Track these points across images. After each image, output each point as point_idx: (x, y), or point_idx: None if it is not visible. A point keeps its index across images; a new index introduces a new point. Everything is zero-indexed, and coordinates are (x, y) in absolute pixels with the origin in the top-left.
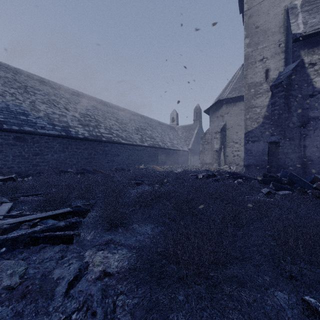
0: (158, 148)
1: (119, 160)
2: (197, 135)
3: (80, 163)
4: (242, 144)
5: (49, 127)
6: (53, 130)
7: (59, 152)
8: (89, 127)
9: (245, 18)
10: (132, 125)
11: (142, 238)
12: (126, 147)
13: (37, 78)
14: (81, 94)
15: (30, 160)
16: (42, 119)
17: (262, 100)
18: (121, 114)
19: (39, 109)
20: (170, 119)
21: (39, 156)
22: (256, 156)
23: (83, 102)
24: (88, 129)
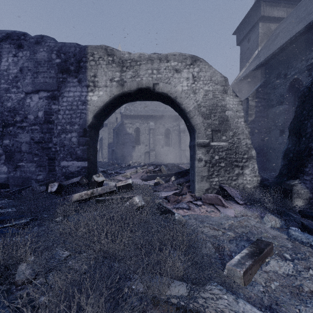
0: None
1: None
2: None
3: None
4: None
5: None
6: None
7: None
8: None
9: None
10: None
11: None
12: None
13: None
14: None
15: None
16: None
17: None
18: None
19: None
20: None
21: None
22: None
23: None
24: None
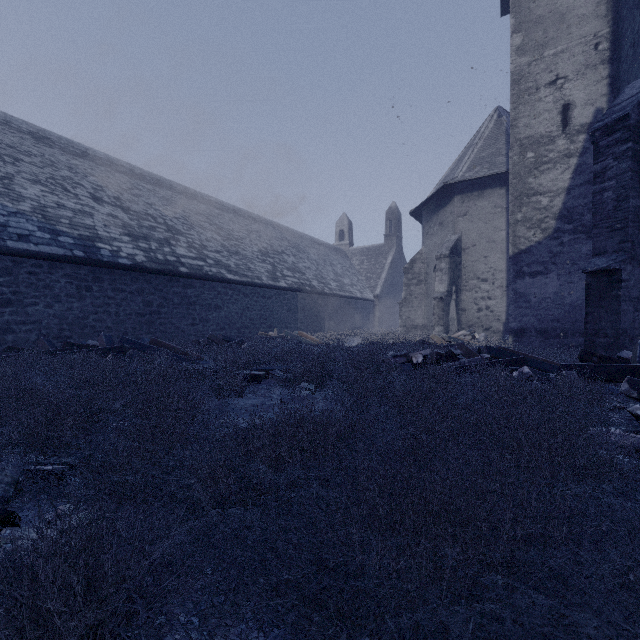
0: (309, 292)
1: (220, 318)
2: (393, 267)
3: (123, 325)
4: (497, 284)
5: (42, 238)
6: (51, 244)
7: (68, 299)
8: (150, 242)
9: None
10: (252, 243)
11: None
12: (237, 289)
13: (31, 130)
14: (137, 172)
15: None
16: (24, 218)
17: (555, 176)
18: (230, 218)
19: (20, 195)
20: (336, 233)
21: (11, 308)
22: (539, 308)
23: (140, 188)
24: (145, 246)
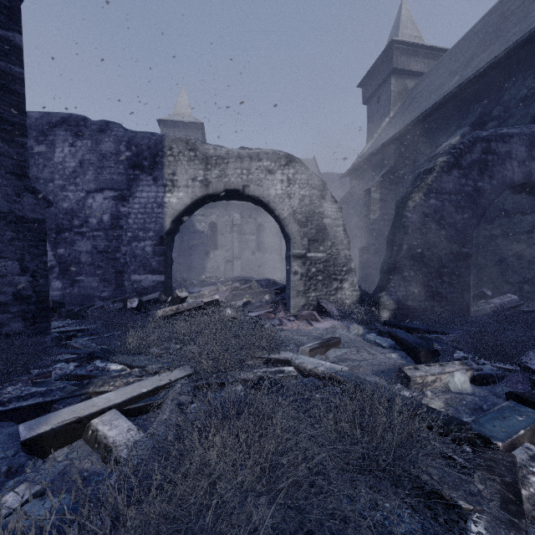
0: None
1: None
2: None
3: None
4: None
5: None
6: None
7: None
8: None
9: None
10: None
11: None
12: None
13: None
14: None
15: None
16: None
17: None
18: None
19: None
20: None
21: None
22: None
23: None
24: None
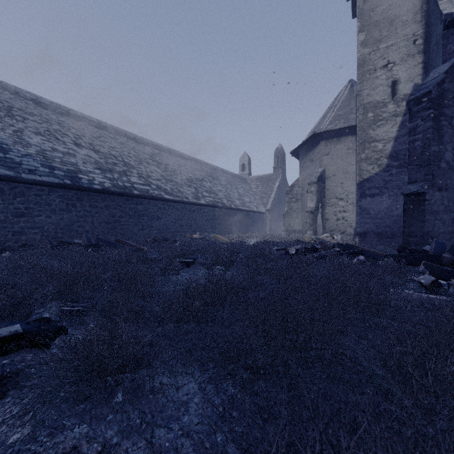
0: (221, 207)
1: (160, 225)
2: (279, 189)
3: (96, 229)
4: (350, 201)
5: (44, 171)
6: (50, 175)
7: (61, 212)
8: (113, 174)
9: (359, 1)
10: (182, 173)
11: (170, 436)
12: (171, 205)
13: (32, 98)
14: (103, 125)
15: (9, 224)
16: (32, 158)
17: (387, 129)
18: (166, 156)
19: (28, 143)
20: (239, 166)
21: (24, 218)
22: (376, 218)
23: (105, 136)
24: (110, 176)
